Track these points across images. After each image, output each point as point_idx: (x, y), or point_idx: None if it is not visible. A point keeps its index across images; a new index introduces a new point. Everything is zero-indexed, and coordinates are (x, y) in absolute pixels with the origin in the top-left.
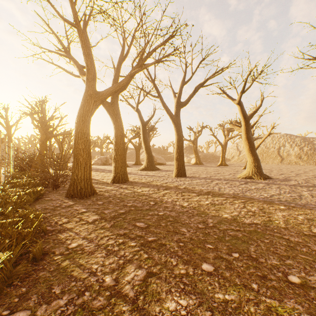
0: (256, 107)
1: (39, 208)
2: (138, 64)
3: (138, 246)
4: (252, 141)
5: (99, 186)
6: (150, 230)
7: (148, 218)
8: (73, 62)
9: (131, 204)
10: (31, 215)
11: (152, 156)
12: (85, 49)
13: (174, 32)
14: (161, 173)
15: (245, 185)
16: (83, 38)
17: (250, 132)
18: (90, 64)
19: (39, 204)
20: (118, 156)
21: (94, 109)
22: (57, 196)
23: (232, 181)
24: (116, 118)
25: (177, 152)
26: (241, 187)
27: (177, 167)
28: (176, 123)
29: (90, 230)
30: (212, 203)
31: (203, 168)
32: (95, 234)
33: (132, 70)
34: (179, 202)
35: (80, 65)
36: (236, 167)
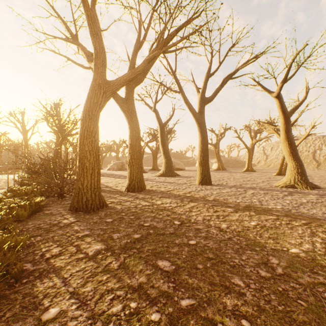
0: (298, 101)
1: (30, 227)
2: (157, 47)
3: (165, 323)
4: (293, 143)
5: (111, 196)
6: (181, 280)
7: (175, 252)
8: (80, 49)
9: (148, 223)
10: (5, 245)
11: (171, 161)
12: (92, 26)
13: (200, 7)
14: (181, 180)
15: (291, 197)
16: (90, 12)
17: (290, 131)
18: (98, 46)
19: (34, 220)
20: (133, 161)
21: (103, 102)
22: (60, 208)
23: (272, 191)
24: (131, 116)
25: (200, 156)
26: (288, 200)
27: (200, 173)
28: (200, 122)
29: (86, 275)
30: (261, 224)
31: (227, 174)
32: (93, 284)
33: (149, 54)
34: (214, 222)
35: (88, 51)
36: (266, 173)
